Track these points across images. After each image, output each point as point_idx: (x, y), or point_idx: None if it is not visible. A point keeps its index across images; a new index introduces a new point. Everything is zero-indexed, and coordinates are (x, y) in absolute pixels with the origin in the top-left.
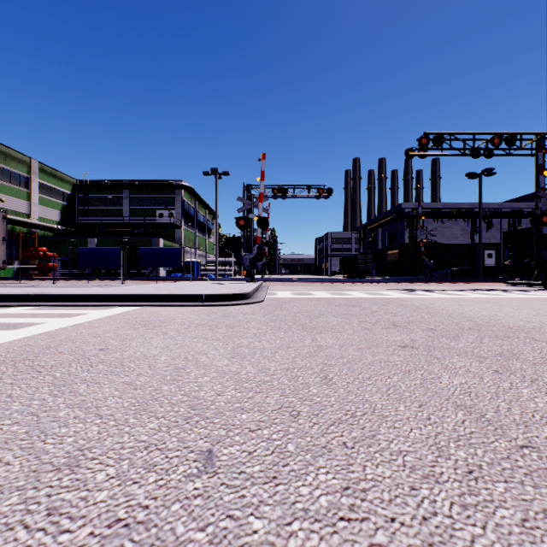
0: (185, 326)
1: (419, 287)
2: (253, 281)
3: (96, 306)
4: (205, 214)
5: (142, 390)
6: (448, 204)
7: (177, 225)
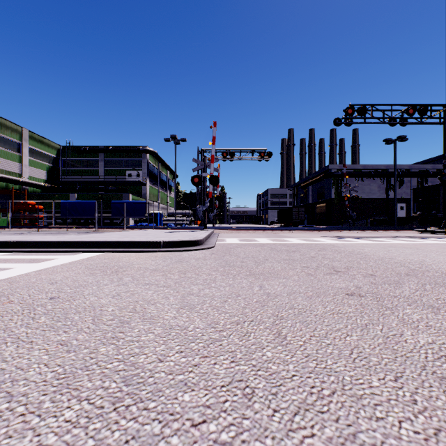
0: (141, 272)
1: (345, 234)
2: (206, 229)
3: (66, 251)
4: (167, 174)
5: (75, 353)
6: (367, 166)
7: (143, 183)
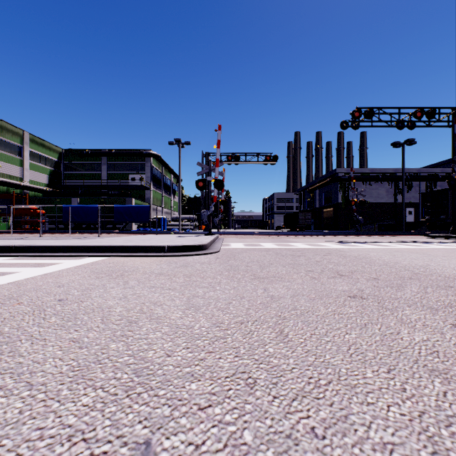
0: (146, 276)
1: (352, 239)
2: (210, 234)
3: (70, 256)
4: (170, 178)
5: (87, 349)
6: (375, 169)
7: (147, 187)
